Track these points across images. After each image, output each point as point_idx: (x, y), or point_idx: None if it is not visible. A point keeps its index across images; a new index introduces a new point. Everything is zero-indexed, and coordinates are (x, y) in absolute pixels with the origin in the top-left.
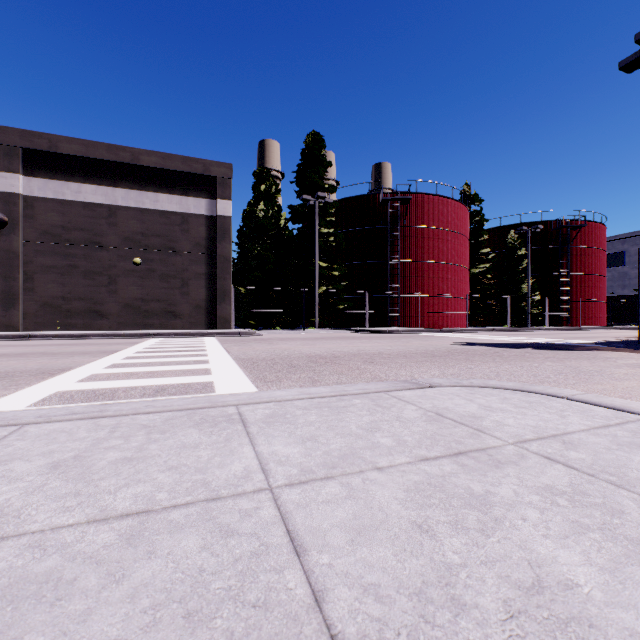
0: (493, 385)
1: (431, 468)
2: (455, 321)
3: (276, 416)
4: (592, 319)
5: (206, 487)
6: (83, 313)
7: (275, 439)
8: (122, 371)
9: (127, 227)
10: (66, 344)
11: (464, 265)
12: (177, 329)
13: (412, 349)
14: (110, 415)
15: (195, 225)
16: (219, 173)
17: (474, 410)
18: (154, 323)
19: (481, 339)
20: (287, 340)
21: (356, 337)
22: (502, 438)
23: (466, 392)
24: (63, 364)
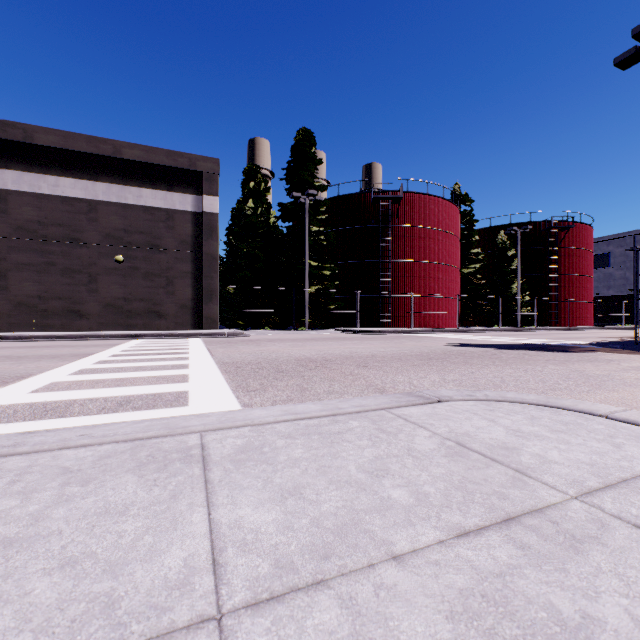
0: (513, 399)
1: (477, 555)
2: (446, 321)
3: (250, 450)
4: (580, 319)
5: (107, 616)
6: (61, 313)
7: (243, 494)
8: (88, 378)
9: (108, 223)
10: (38, 346)
11: (455, 265)
12: (162, 330)
13: (406, 351)
14: (25, 451)
15: (181, 222)
16: (206, 168)
17: (502, 437)
18: (137, 323)
19: (475, 340)
20: (276, 341)
21: (347, 338)
22: (558, 487)
23: (483, 408)
24: (24, 370)
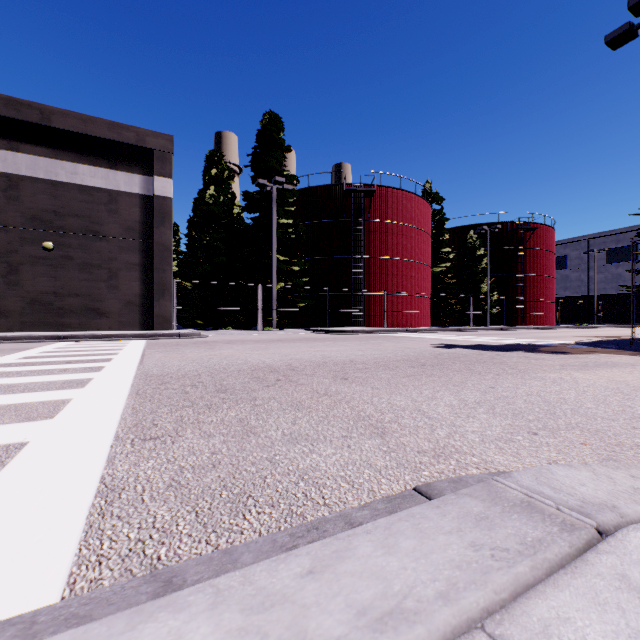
0: None
1: None
2: (419, 320)
3: None
4: (543, 319)
5: None
6: None
7: None
8: None
9: (34, 203)
10: None
11: (427, 263)
12: (103, 330)
13: (389, 354)
14: None
15: (126, 205)
16: (157, 145)
17: None
18: (72, 323)
19: (456, 340)
20: (235, 343)
21: (318, 338)
22: None
23: None
24: None
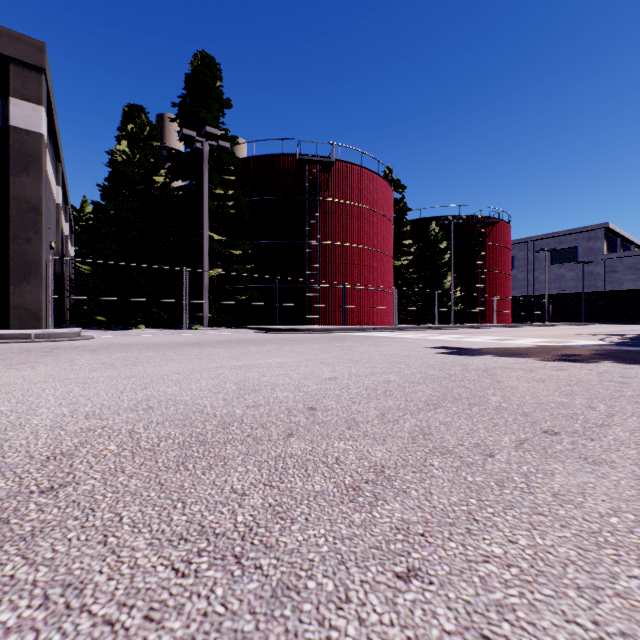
0: None
1: None
2: (381, 318)
3: None
4: (502, 317)
5: None
6: None
7: None
8: None
9: None
10: None
11: (390, 254)
12: None
13: (392, 375)
14: None
15: None
16: (15, 52)
17: None
18: None
19: (451, 340)
20: (105, 350)
21: (258, 340)
22: None
23: None
24: None
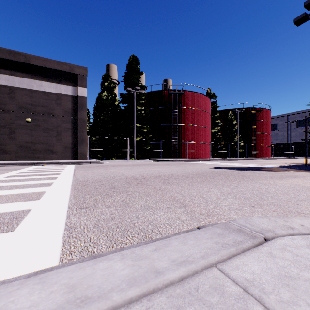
0: None
1: None
2: (204, 155)
3: None
4: (265, 154)
5: None
6: None
7: None
8: None
9: (22, 100)
10: None
11: (208, 127)
12: (54, 160)
13: (190, 171)
14: None
15: (65, 101)
16: (79, 72)
17: None
18: (39, 156)
19: (222, 165)
20: (117, 166)
21: (156, 164)
22: None
23: None
24: None
